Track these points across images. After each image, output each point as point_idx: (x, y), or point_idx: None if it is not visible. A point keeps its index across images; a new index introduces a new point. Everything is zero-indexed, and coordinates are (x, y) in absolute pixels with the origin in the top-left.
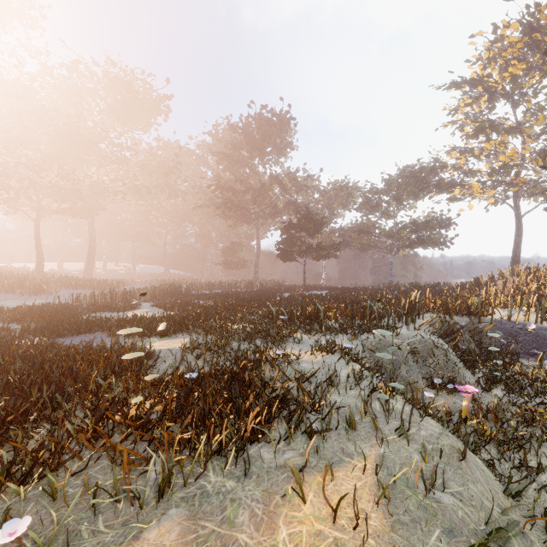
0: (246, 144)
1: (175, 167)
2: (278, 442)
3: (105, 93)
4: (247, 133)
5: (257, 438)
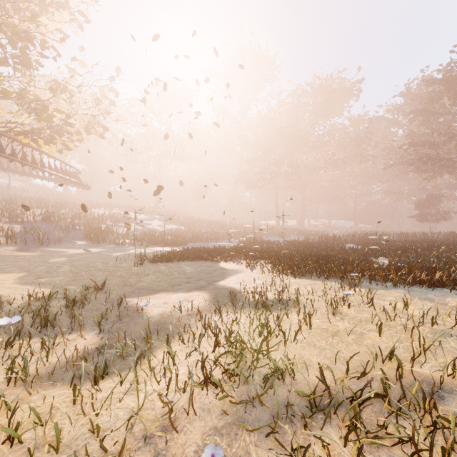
0: (447, 92)
1: (366, 137)
2: (454, 289)
3: (312, 101)
4: (448, 81)
5: (440, 285)
